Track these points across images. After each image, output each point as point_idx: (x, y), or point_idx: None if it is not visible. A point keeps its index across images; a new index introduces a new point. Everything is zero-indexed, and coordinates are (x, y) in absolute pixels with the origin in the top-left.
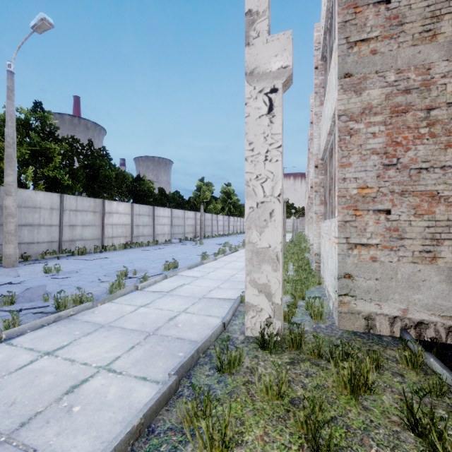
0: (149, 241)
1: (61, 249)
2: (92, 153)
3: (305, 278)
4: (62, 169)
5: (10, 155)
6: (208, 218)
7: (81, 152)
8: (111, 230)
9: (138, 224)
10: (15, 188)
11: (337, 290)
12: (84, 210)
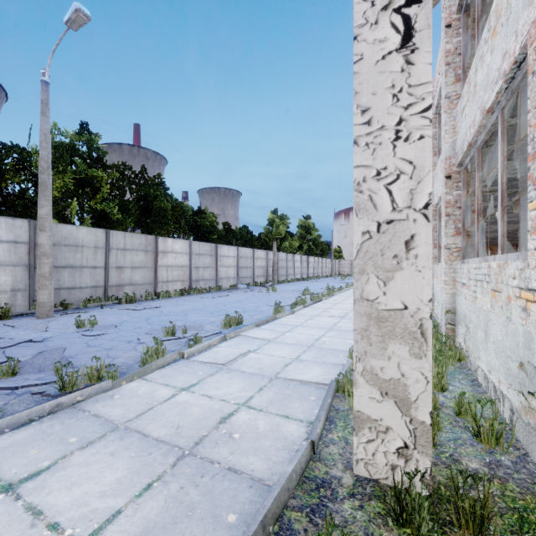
0: (211, 287)
1: (106, 296)
2: (146, 182)
3: (438, 351)
4: (111, 201)
5: (44, 182)
6: (283, 258)
7: (134, 181)
8: (166, 273)
9: (198, 266)
10: (49, 223)
11: None
12: (134, 248)
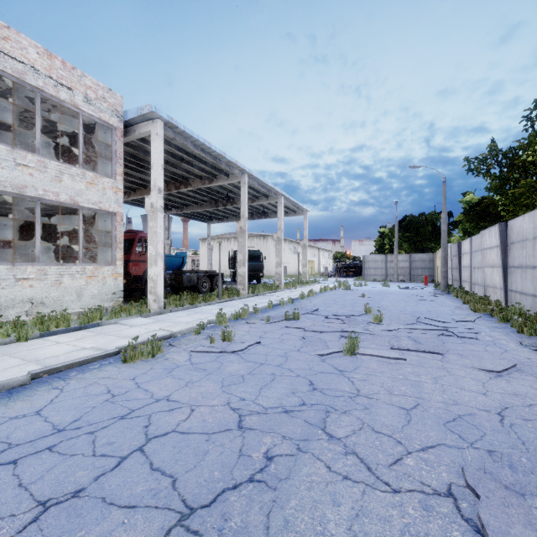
0: None
1: None
2: None
3: (68, 313)
4: None
5: None
6: None
7: None
8: None
9: None
10: None
11: (122, 296)
12: None
